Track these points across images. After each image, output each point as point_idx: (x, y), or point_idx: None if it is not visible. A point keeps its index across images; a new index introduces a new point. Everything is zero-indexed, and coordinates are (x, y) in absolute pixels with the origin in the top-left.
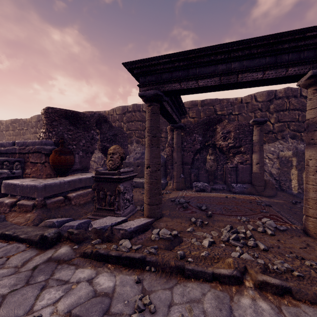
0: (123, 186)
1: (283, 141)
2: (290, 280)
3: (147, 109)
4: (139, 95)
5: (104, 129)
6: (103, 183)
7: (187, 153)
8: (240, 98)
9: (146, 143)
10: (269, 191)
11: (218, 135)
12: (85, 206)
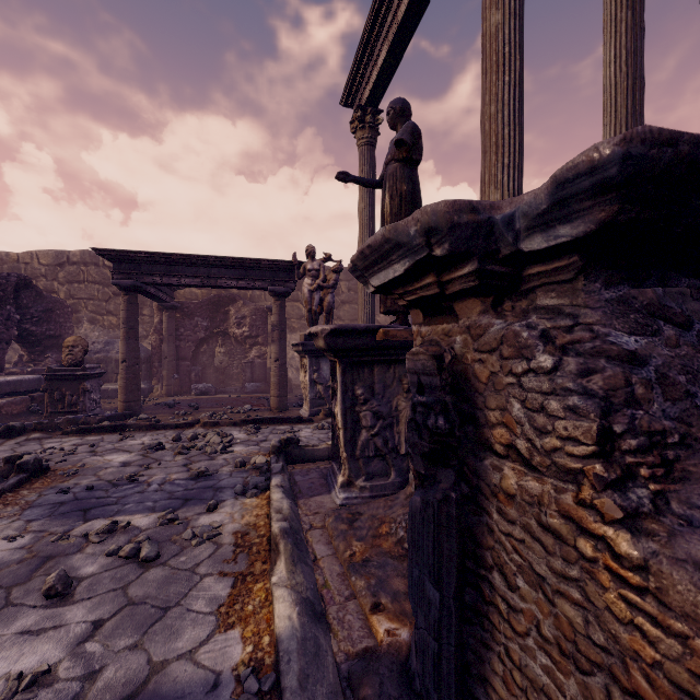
0: (90, 384)
1: None
2: (223, 420)
3: (122, 297)
4: (113, 284)
5: (26, 299)
6: (59, 381)
7: (186, 344)
8: None
9: (121, 335)
10: None
11: (231, 320)
12: (21, 417)
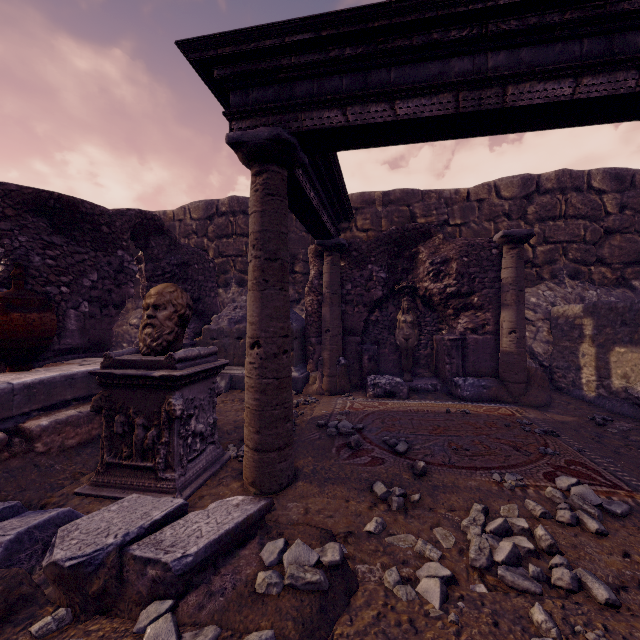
0: (181, 399)
1: (555, 284)
2: None
3: (252, 183)
4: (230, 141)
5: (157, 248)
6: (124, 390)
7: (354, 309)
8: (465, 191)
9: (249, 277)
10: (537, 394)
11: (421, 269)
12: (81, 452)
